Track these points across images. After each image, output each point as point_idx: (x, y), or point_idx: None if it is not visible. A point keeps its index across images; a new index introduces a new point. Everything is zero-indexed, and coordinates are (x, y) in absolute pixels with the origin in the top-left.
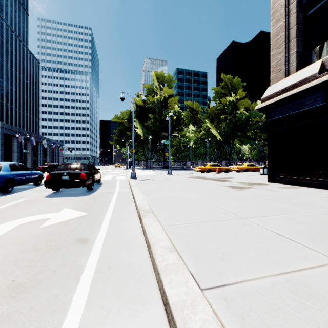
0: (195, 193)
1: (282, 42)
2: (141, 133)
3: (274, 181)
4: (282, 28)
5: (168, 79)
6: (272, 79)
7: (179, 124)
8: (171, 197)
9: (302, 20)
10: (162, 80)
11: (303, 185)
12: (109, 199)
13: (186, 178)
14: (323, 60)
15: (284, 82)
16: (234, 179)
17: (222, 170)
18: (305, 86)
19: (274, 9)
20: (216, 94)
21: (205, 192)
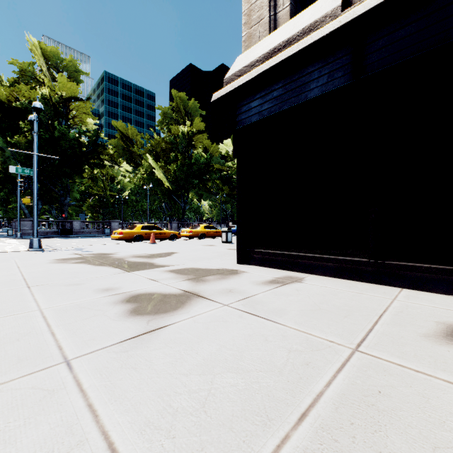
0: None
1: None
2: None
3: (250, 260)
4: None
5: (71, 65)
6: (245, 40)
7: (94, 154)
8: None
9: None
10: (56, 61)
11: (304, 269)
12: None
13: (48, 261)
14: None
15: (268, 41)
16: (173, 256)
17: (164, 237)
18: (316, 35)
19: None
20: (163, 118)
21: None
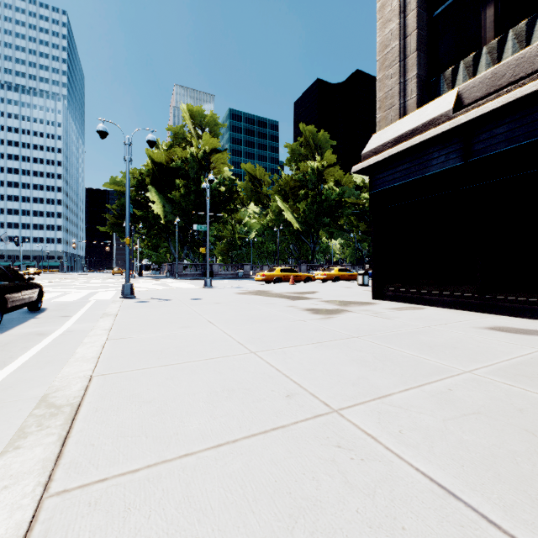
0: (237, 329)
1: (395, 58)
2: (161, 213)
3: (383, 297)
4: (394, 34)
5: (211, 121)
6: (379, 121)
7: (230, 201)
8: (174, 345)
9: (425, 24)
10: (200, 121)
11: (427, 303)
12: (12, 357)
13: (234, 293)
14: (459, 89)
15: (398, 126)
16: (318, 294)
17: (300, 279)
18: (432, 132)
19: (383, 1)
20: (291, 155)
21: (260, 325)
